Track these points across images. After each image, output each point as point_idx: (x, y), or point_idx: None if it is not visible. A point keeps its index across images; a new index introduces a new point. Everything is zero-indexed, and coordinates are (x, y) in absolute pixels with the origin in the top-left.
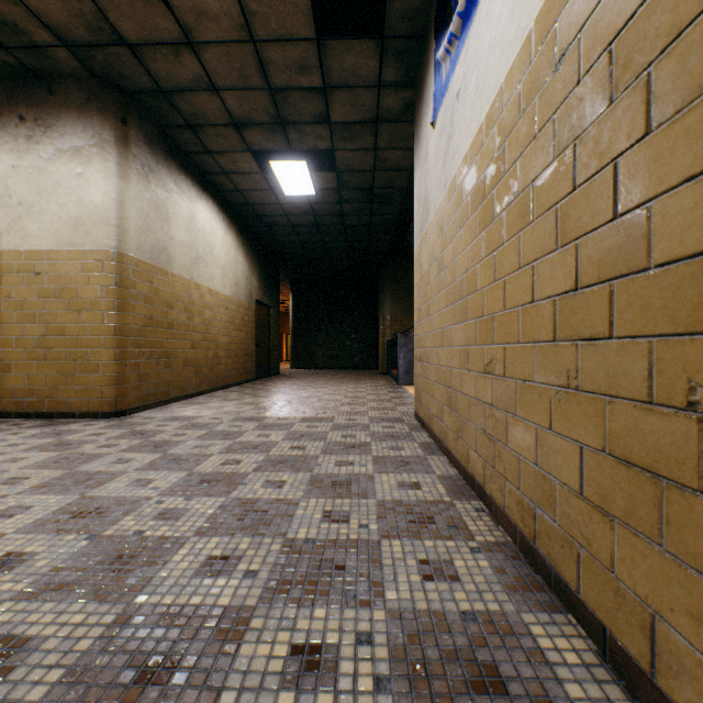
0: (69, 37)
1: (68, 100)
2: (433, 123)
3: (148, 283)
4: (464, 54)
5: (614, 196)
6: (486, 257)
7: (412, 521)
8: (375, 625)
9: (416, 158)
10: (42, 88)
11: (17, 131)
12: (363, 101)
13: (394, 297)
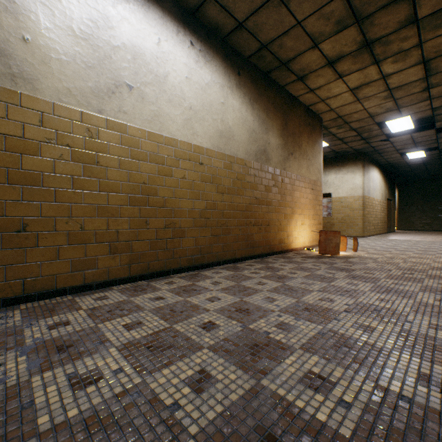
0: (357, 149)
1: (349, 159)
2: None
3: (366, 202)
4: None
5: None
6: None
7: None
8: None
9: None
10: (342, 158)
11: (335, 169)
12: None
13: None
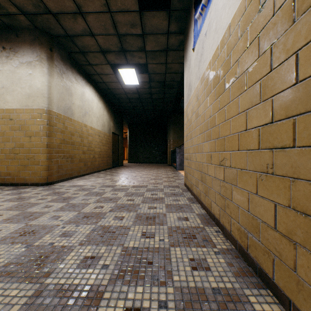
0: (25, 10)
1: (25, 39)
2: (193, 49)
3: (62, 124)
4: (209, 13)
5: (296, 71)
6: (220, 109)
7: (185, 237)
8: (168, 296)
9: (185, 66)
10: (13, 34)
11: (1, 54)
12: (160, 41)
13: (174, 131)
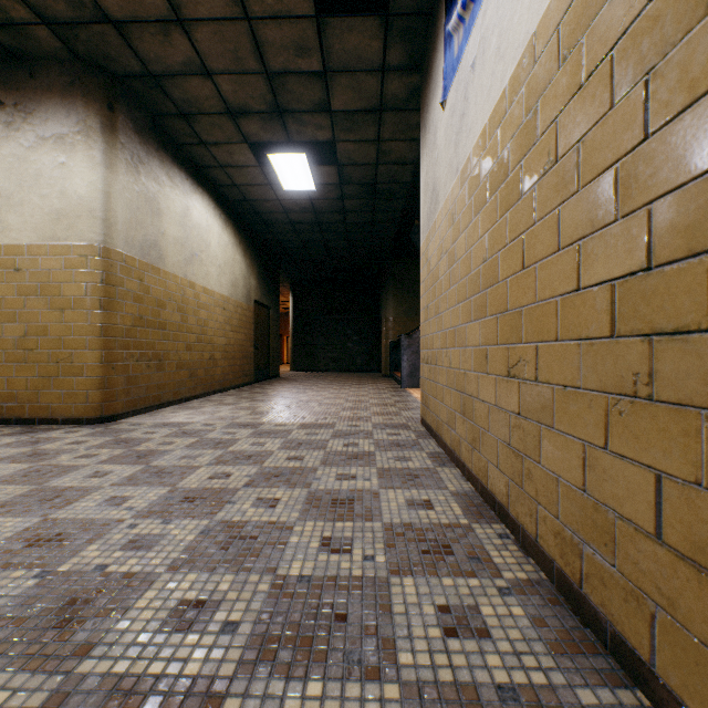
0: (49, 14)
1: (50, 84)
2: (443, 104)
3: (138, 281)
4: (481, 16)
5: None
6: (510, 242)
7: (426, 551)
8: None
9: (423, 146)
10: (22, 71)
11: None
12: (365, 87)
13: (397, 297)
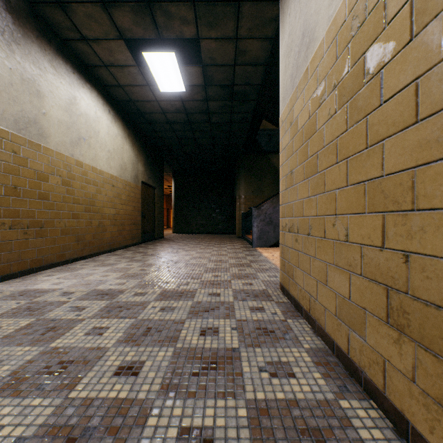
0: None
1: None
2: None
3: (11, 153)
4: None
5: None
6: None
7: None
8: None
9: (284, 12)
10: None
11: None
12: None
13: (247, 181)
